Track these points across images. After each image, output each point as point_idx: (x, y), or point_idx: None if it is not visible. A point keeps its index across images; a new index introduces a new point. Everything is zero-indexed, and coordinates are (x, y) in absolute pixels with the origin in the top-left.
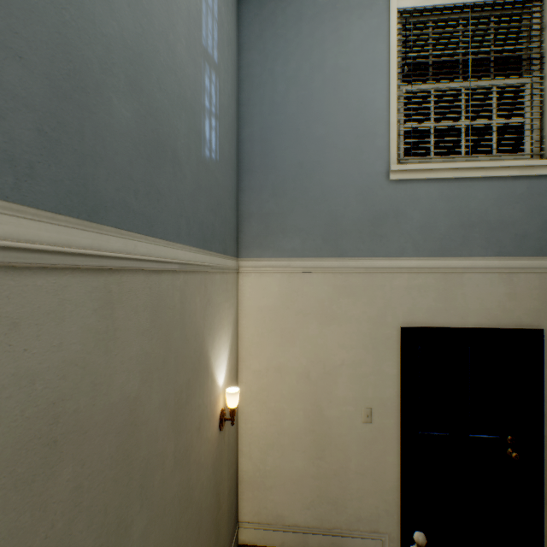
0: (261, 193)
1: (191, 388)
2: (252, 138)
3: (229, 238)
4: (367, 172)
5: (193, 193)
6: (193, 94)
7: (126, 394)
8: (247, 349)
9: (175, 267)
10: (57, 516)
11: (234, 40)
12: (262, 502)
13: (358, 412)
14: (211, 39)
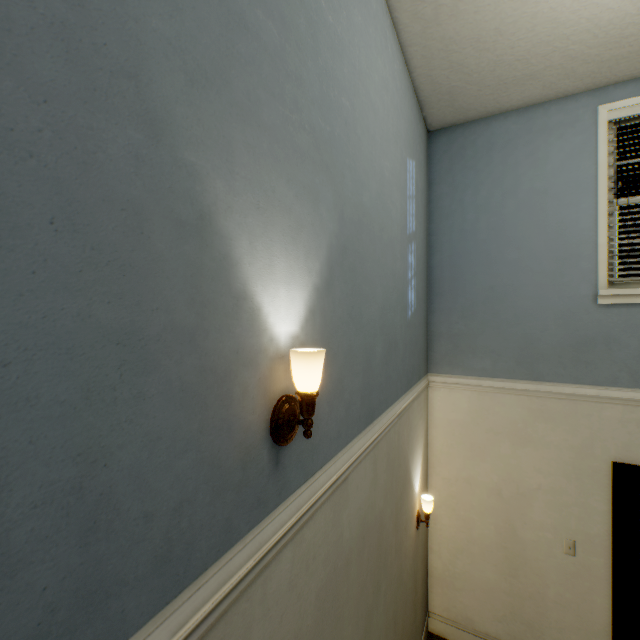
0: (449, 315)
1: (401, 499)
2: (441, 264)
3: (421, 363)
4: (568, 295)
5: (403, 355)
6: (403, 283)
7: (379, 509)
8: (436, 457)
9: (396, 420)
10: (364, 571)
11: (425, 183)
12: (451, 601)
13: (557, 541)
14: (411, 219)
